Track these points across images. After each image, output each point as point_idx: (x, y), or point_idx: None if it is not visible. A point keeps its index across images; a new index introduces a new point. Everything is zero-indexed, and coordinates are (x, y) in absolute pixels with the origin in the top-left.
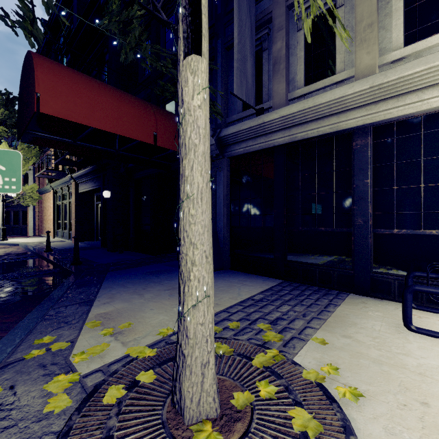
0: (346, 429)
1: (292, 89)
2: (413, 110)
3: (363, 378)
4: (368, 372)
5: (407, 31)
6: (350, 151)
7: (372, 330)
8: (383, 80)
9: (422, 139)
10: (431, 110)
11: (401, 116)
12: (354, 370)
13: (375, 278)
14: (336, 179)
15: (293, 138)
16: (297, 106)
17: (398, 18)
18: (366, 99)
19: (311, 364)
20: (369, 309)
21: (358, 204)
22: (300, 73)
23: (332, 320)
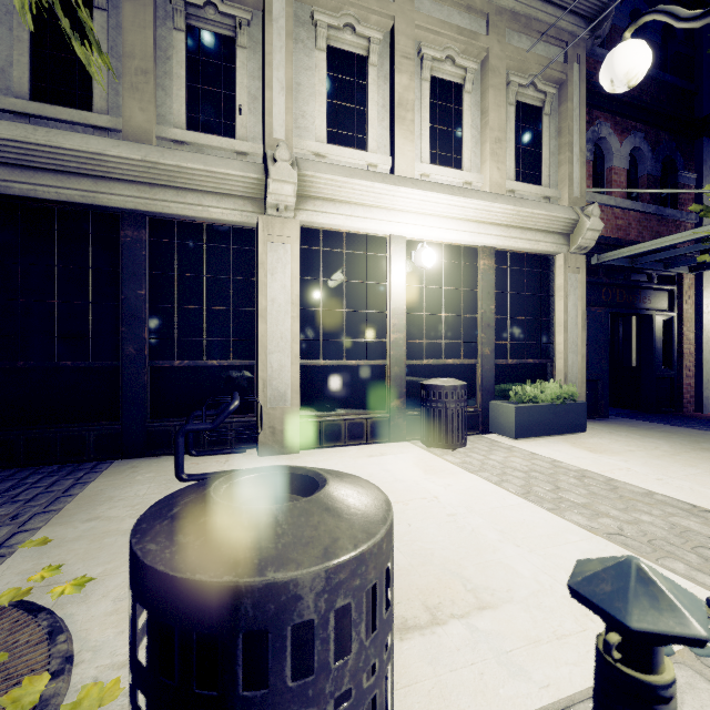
0: (53, 632)
1: (1, 90)
2: (195, 213)
3: (102, 560)
4: (112, 549)
5: (190, 112)
6: (118, 244)
7: (135, 497)
8: (159, 159)
9: (205, 252)
10: (212, 220)
11: (183, 216)
12: (92, 556)
13: (153, 430)
14: (94, 282)
15: (1, 188)
16: (10, 129)
17: (180, 88)
18: (138, 175)
19: (10, 584)
20: (139, 472)
21: (129, 324)
22: (20, 68)
23: (73, 506)
